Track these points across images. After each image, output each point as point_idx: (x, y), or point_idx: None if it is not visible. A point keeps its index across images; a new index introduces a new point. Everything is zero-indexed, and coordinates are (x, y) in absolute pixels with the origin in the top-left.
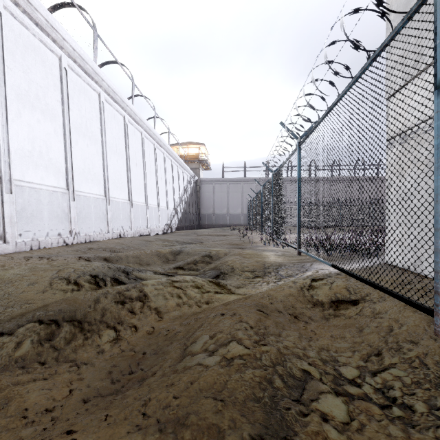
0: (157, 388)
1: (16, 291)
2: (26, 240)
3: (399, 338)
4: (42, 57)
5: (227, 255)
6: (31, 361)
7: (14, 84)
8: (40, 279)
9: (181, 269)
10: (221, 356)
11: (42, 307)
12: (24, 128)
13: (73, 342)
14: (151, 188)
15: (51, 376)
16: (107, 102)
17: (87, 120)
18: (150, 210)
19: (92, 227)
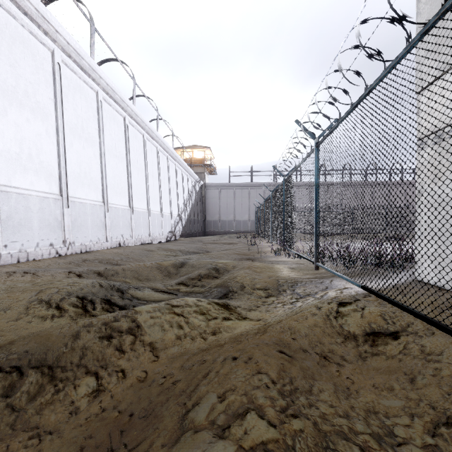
0: None
1: None
2: (12, 252)
3: None
4: (33, 50)
5: (236, 268)
6: None
7: None
8: (15, 303)
9: (184, 285)
10: (236, 443)
11: (5, 346)
12: (11, 128)
13: (39, 398)
14: (154, 193)
15: None
16: (106, 102)
17: (83, 120)
18: (153, 217)
19: (88, 236)
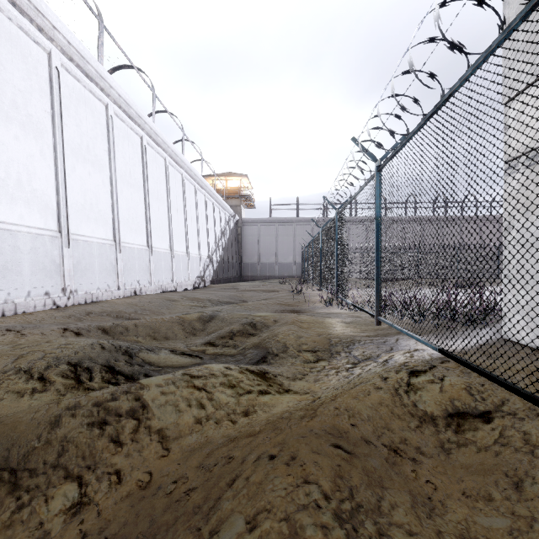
0: None
1: None
2: None
3: None
4: (23, 50)
5: (277, 323)
6: None
7: None
8: None
9: (211, 346)
10: None
11: None
12: None
13: None
14: (178, 230)
15: None
16: (118, 117)
17: (89, 140)
18: (177, 259)
19: (95, 282)
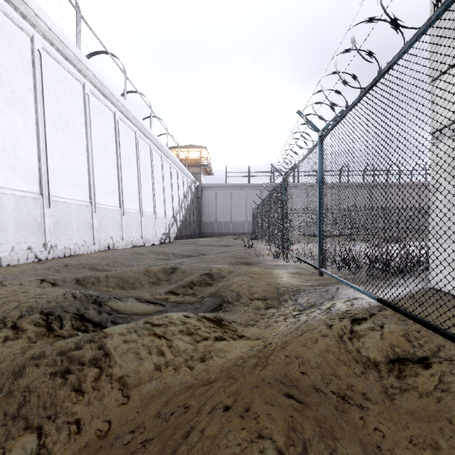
0: None
1: None
2: None
3: None
4: (8, 34)
5: (231, 274)
6: None
7: None
8: None
9: (173, 294)
10: None
11: None
12: None
13: None
14: (147, 193)
15: None
16: (94, 95)
17: (68, 114)
18: (146, 218)
19: (73, 238)
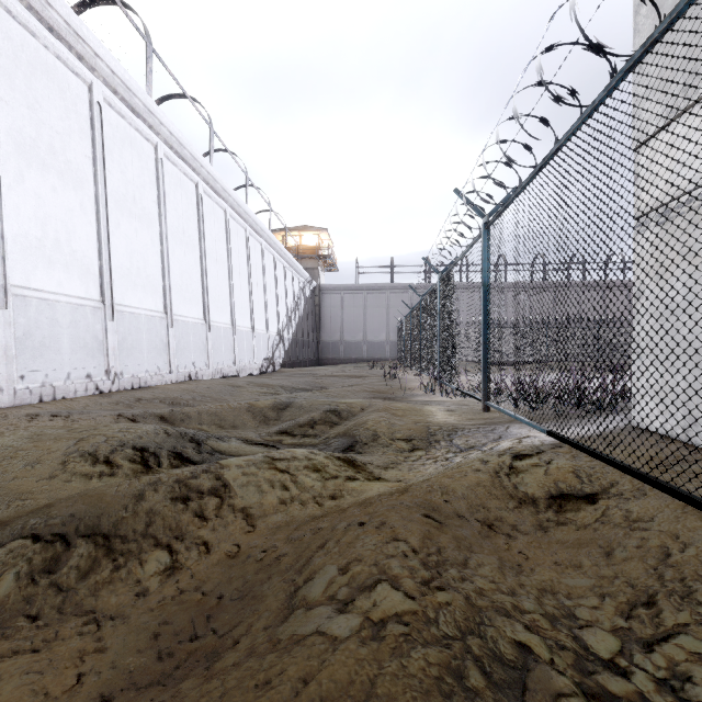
0: (236, 693)
1: (2, 476)
2: (32, 387)
3: (684, 572)
4: (61, 84)
5: (366, 411)
6: (13, 614)
7: (13, 128)
8: (47, 455)
9: (288, 435)
10: (362, 615)
11: (41, 509)
12: (29, 201)
13: (93, 576)
14: (241, 299)
15: (48, 644)
16: (169, 160)
17: (136, 189)
18: (240, 336)
19: (143, 363)
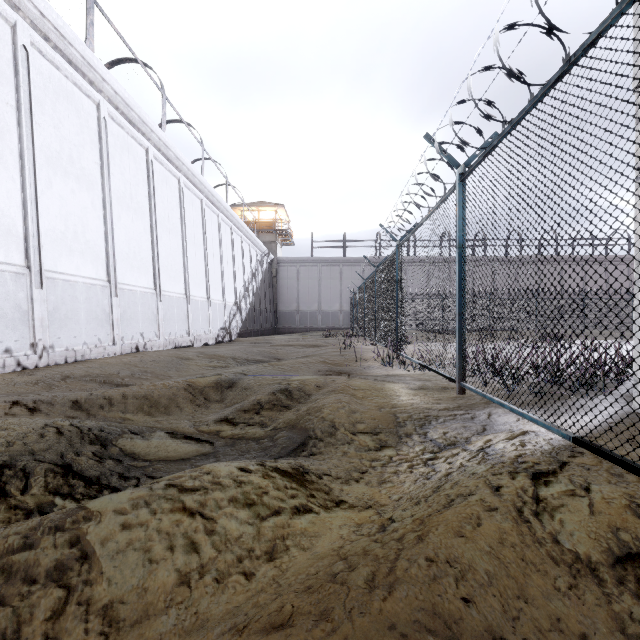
0: None
1: None
2: None
3: None
4: None
5: (321, 390)
6: None
7: None
8: None
9: (228, 424)
10: None
11: None
12: None
13: None
14: (196, 269)
15: None
16: (114, 121)
17: (73, 147)
18: (194, 306)
19: (81, 335)
